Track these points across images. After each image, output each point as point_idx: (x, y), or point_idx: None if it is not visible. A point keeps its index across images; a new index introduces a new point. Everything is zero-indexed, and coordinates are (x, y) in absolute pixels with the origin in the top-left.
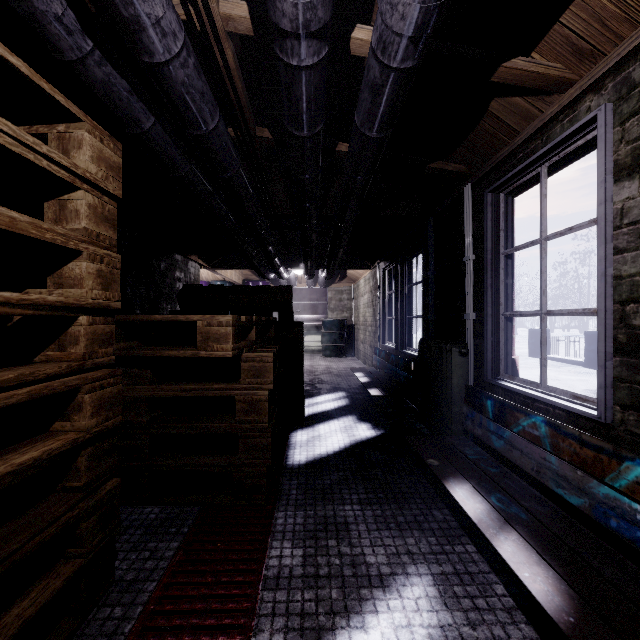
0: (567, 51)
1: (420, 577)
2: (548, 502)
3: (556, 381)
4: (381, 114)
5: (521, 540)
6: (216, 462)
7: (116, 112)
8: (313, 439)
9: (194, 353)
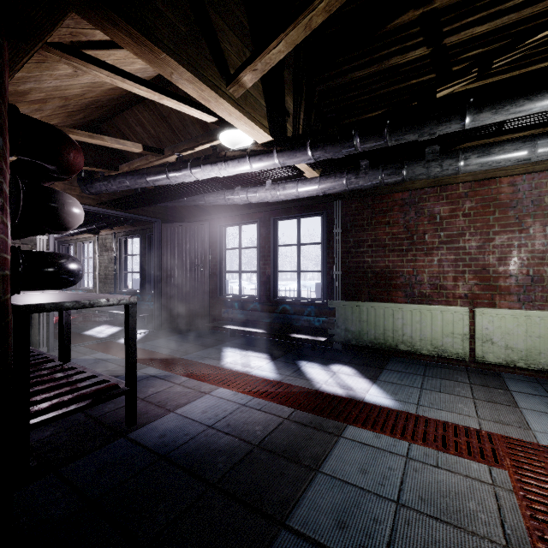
0: None
1: None
2: None
3: None
4: None
5: None
6: None
7: None
8: None
9: None
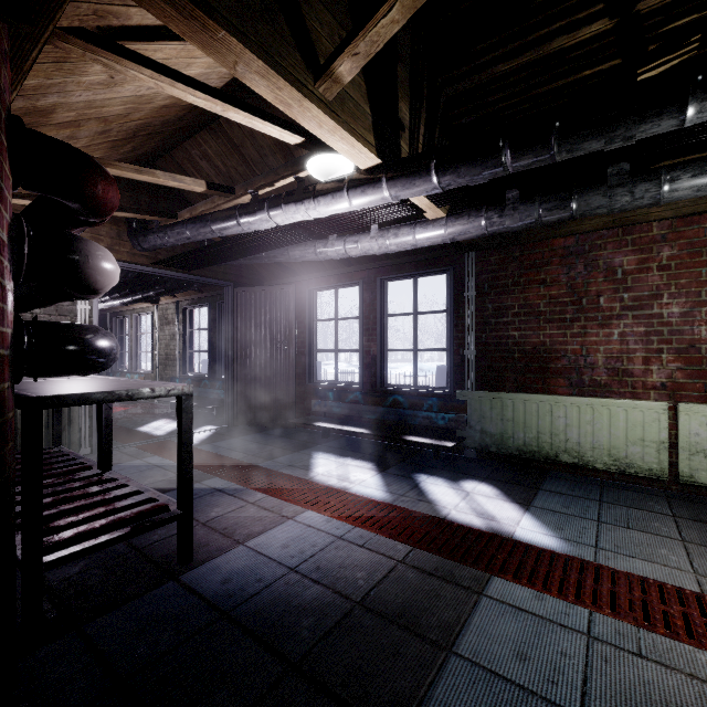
0: None
1: None
2: None
3: None
4: None
5: None
6: None
7: None
8: None
9: None
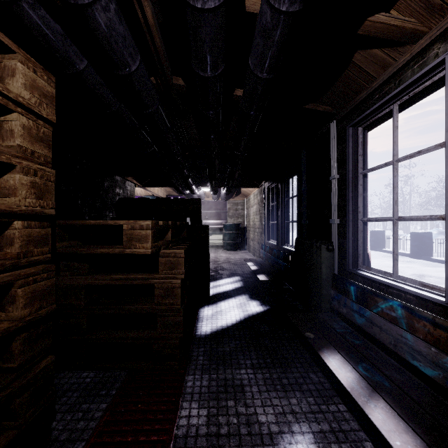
0: (420, 7)
1: (303, 435)
2: (405, 371)
3: (391, 268)
4: (271, 56)
5: (388, 408)
6: (139, 336)
7: (53, 53)
8: (216, 314)
9: (121, 250)
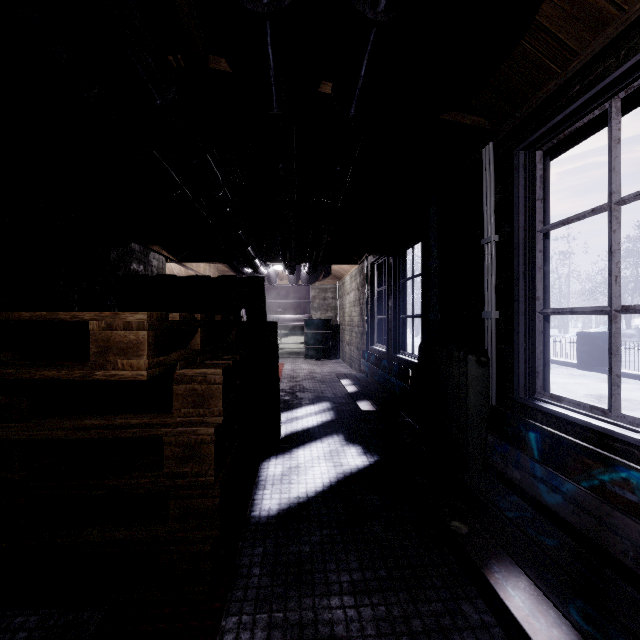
0: None
1: None
2: None
3: (553, 385)
4: None
5: None
6: (133, 537)
7: None
8: (289, 472)
9: (85, 373)
